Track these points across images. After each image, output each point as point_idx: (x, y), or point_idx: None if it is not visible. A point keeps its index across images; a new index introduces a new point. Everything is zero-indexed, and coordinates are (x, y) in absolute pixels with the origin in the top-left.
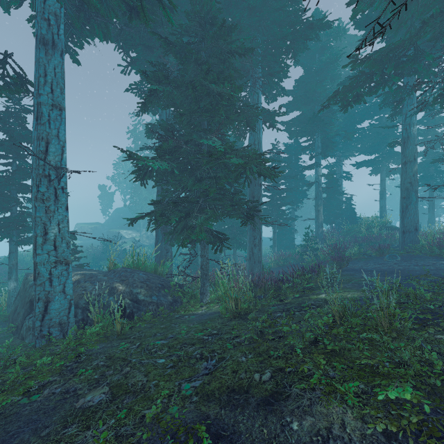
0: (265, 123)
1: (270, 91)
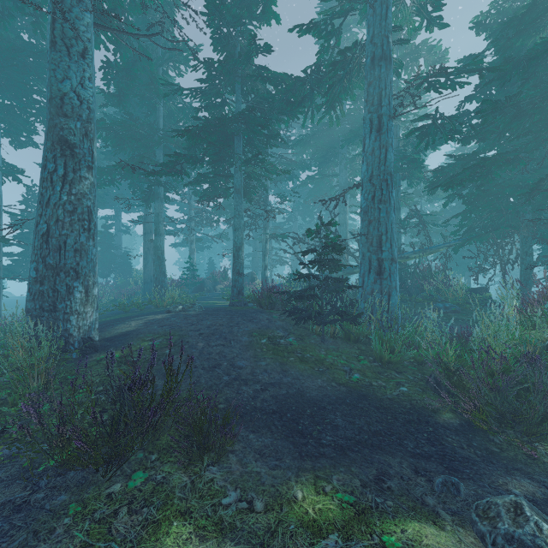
0: (7, 177)
1: (17, 137)
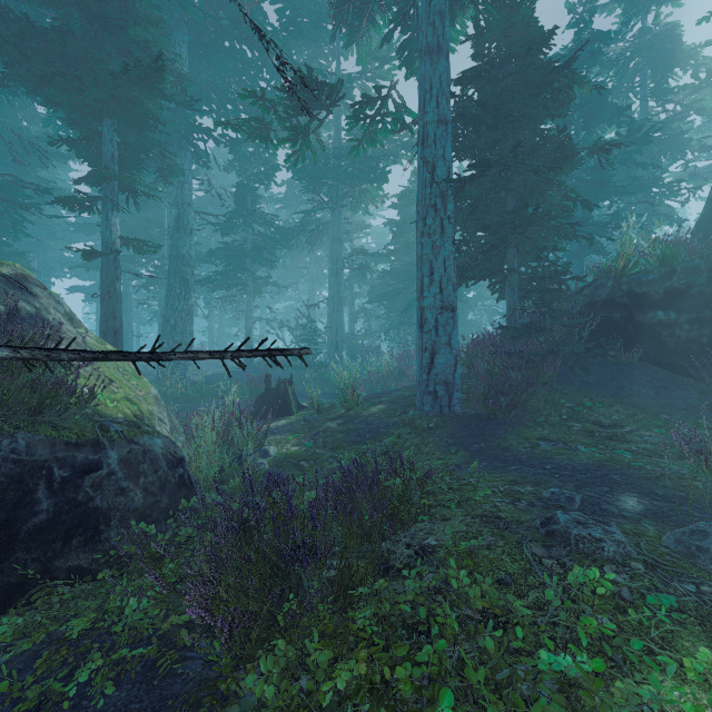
0: None
1: None
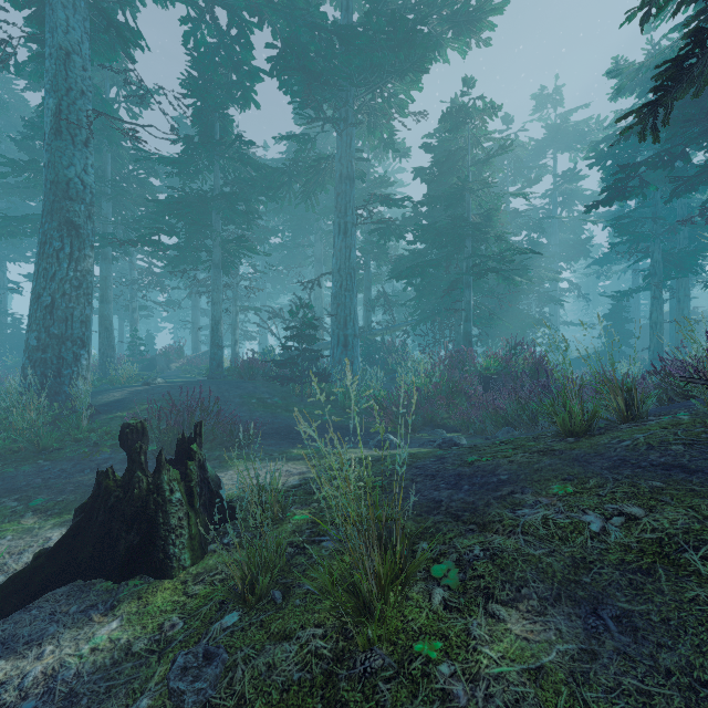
0: None
1: None
